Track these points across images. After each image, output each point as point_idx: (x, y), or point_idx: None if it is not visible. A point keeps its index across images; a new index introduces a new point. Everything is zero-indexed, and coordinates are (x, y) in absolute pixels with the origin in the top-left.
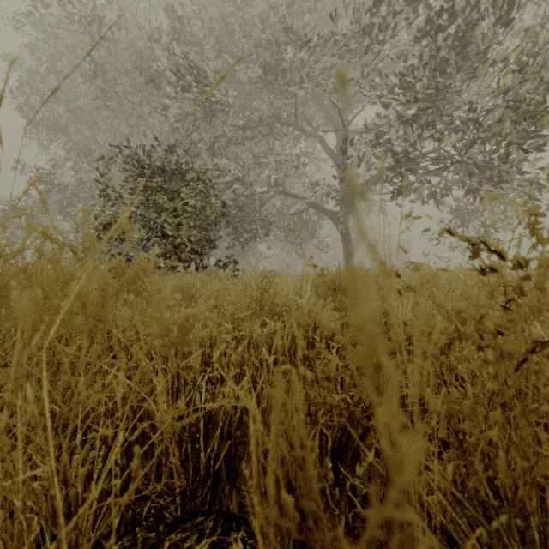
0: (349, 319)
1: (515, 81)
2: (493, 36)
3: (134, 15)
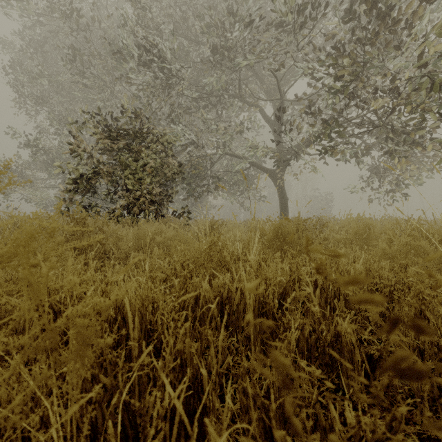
0: (300, 274)
1: (433, 53)
2: (414, 14)
3: (106, 7)
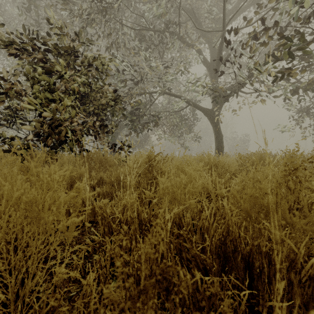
0: None
1: None
2: None
3: None
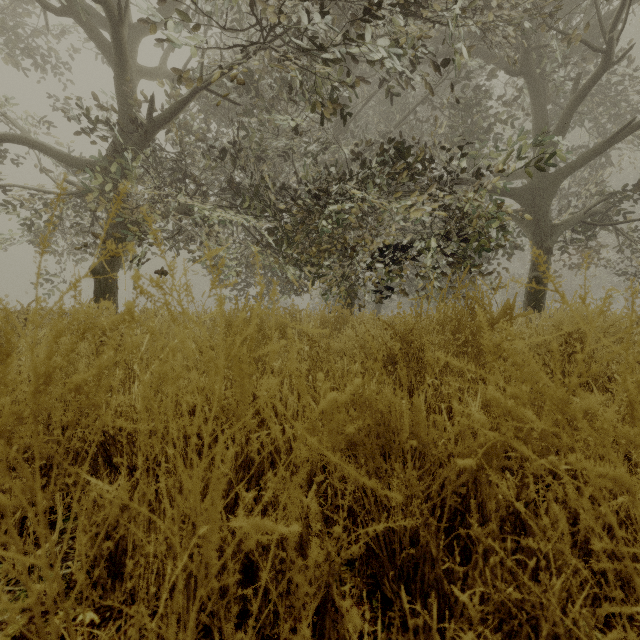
0: None
1: None
2: None
3: None
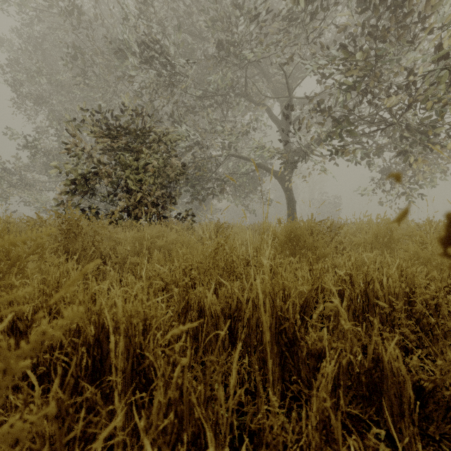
0: (324, 282)
1: None
2: (434, 2)
3: (107, 4)
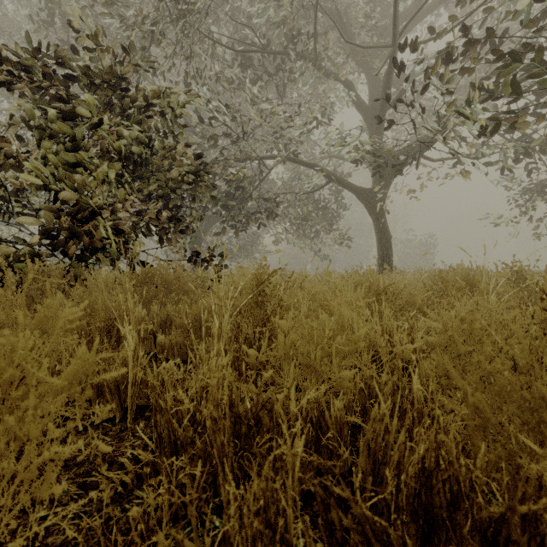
0: None
1: None
2: None
3: None
